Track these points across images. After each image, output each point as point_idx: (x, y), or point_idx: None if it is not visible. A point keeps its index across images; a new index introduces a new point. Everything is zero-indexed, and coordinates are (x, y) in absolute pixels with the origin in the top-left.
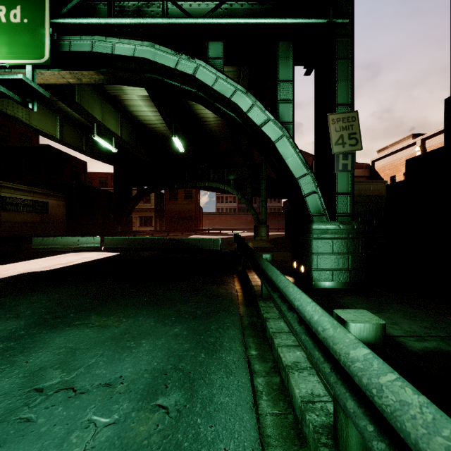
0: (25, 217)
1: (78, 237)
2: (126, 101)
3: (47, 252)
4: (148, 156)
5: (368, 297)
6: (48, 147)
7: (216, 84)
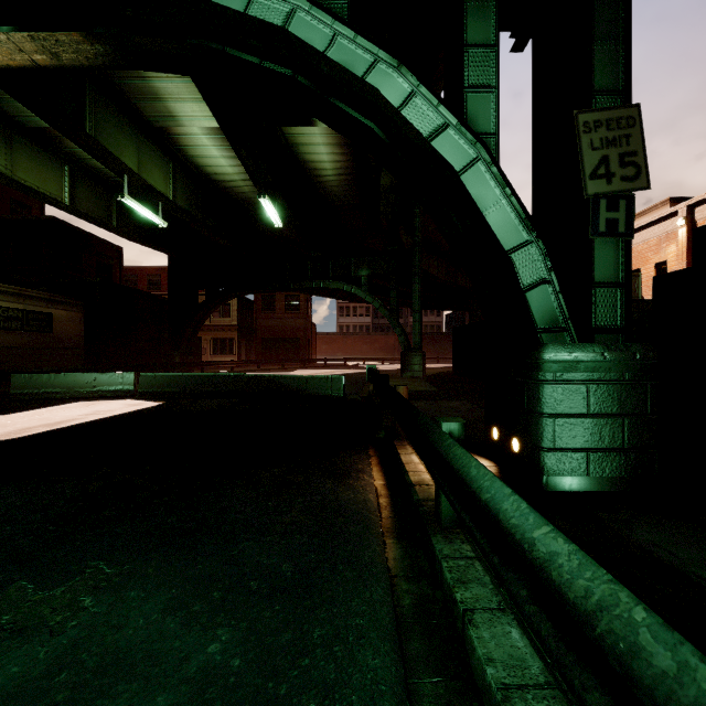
0: (8, 339)
1: (94, 374)
2: (181, 139)
3: (38, 400)
4: (223, 237)
5: (686, 520)
6: (55, 221)
7: (333, 49)
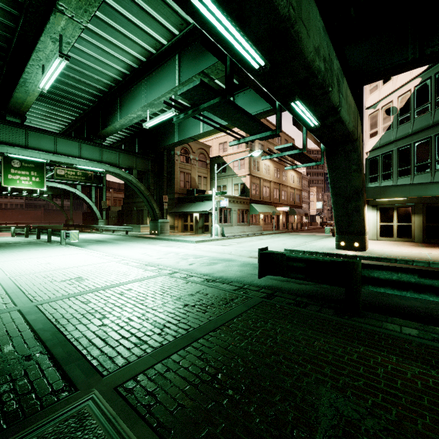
0: None
1: None
2: None
3: None
4: None
5: (107, 231)
6: None
7: (80, 194)
